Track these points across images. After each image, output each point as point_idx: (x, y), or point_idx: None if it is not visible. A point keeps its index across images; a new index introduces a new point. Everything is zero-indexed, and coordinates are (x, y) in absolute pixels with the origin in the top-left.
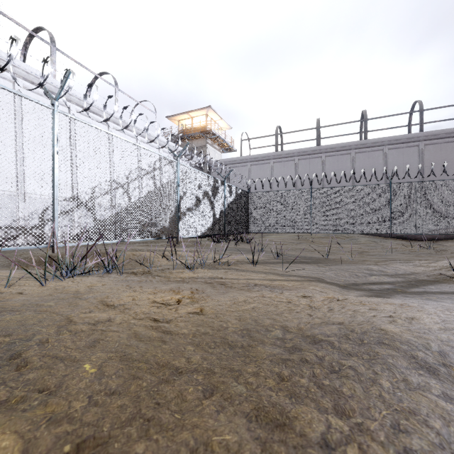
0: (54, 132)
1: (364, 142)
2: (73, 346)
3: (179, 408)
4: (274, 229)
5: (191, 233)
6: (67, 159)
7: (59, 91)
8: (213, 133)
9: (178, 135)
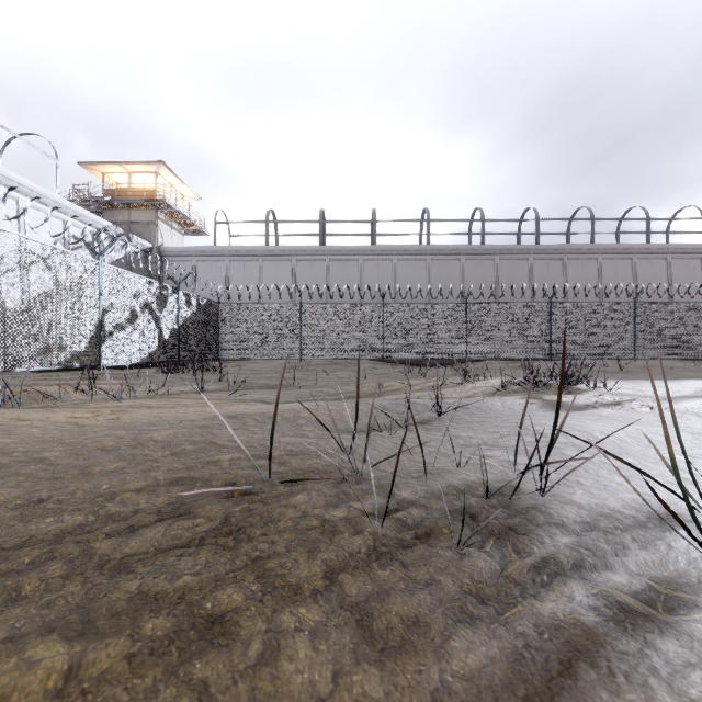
0: None
1: (373, 249)
2: (15, 427)
3: (94, 432)
4: (254, 354)
5: (123, 360)
6: None
7: None
8: (169, 205)
9: (102, 198)
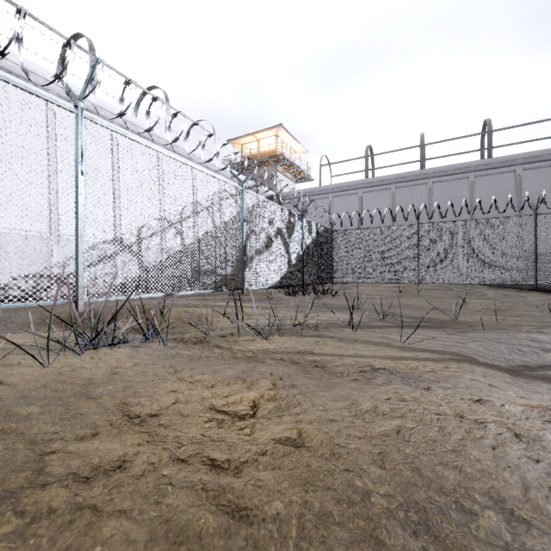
0: (77, 144)
1: (488, 162)
2: None
3: None
4: (366, 278)
5: (261, 284)
6: (108, 192)
7: (84, 87)
8: (285, 158)
9: (241, 162)
